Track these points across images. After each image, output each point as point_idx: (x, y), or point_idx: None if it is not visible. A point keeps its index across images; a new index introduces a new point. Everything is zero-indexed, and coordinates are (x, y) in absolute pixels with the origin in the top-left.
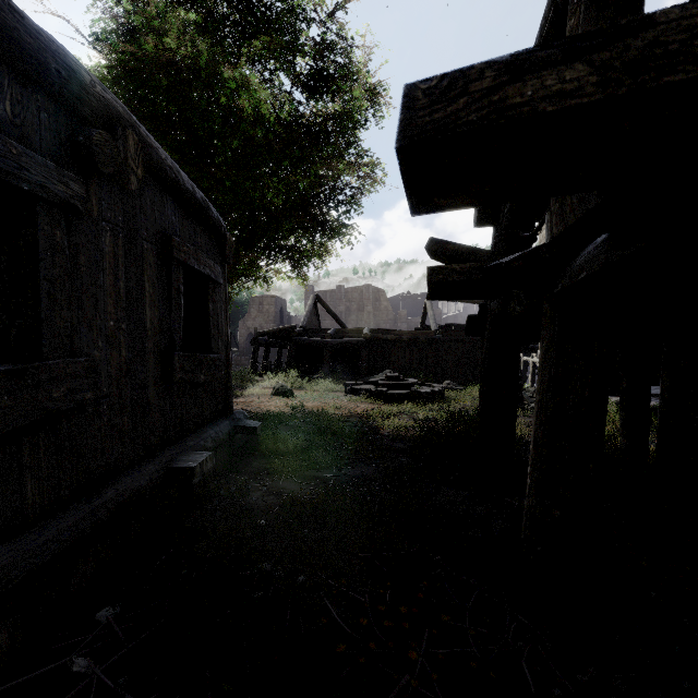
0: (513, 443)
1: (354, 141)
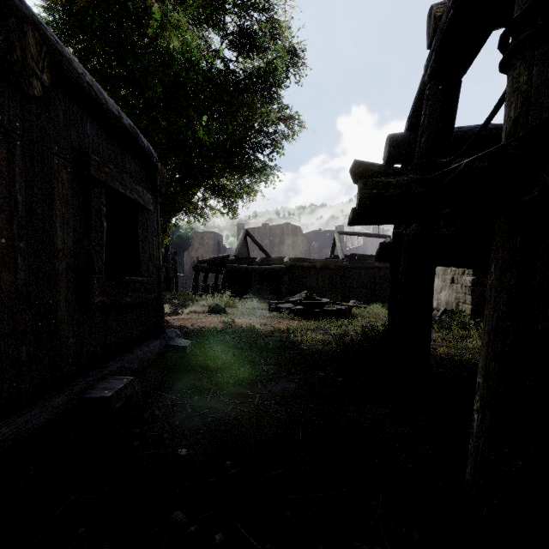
0: (428, 361)
1: (277, 97)
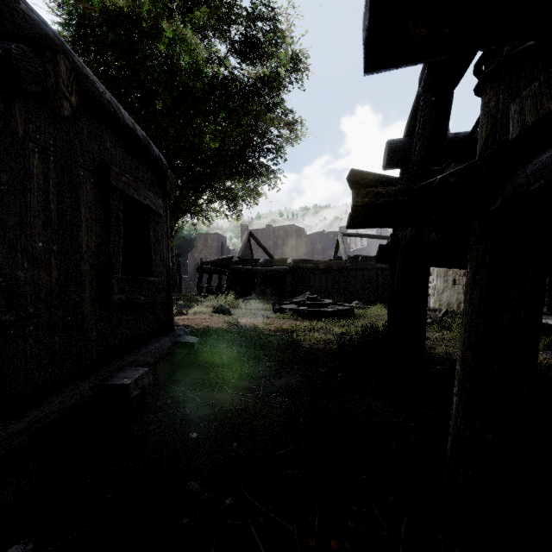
0: (422, 357)
1: (281, 101)
